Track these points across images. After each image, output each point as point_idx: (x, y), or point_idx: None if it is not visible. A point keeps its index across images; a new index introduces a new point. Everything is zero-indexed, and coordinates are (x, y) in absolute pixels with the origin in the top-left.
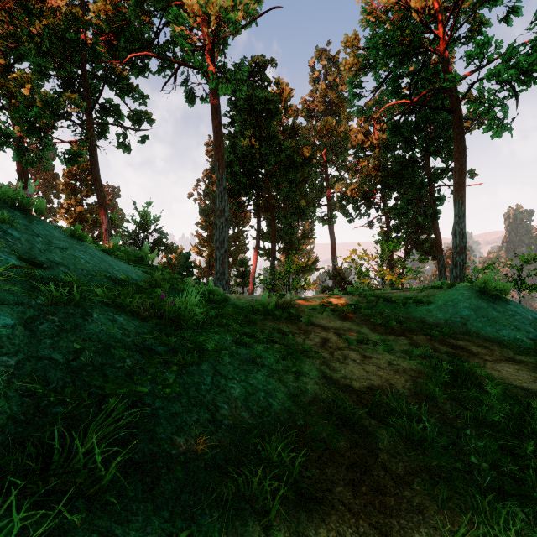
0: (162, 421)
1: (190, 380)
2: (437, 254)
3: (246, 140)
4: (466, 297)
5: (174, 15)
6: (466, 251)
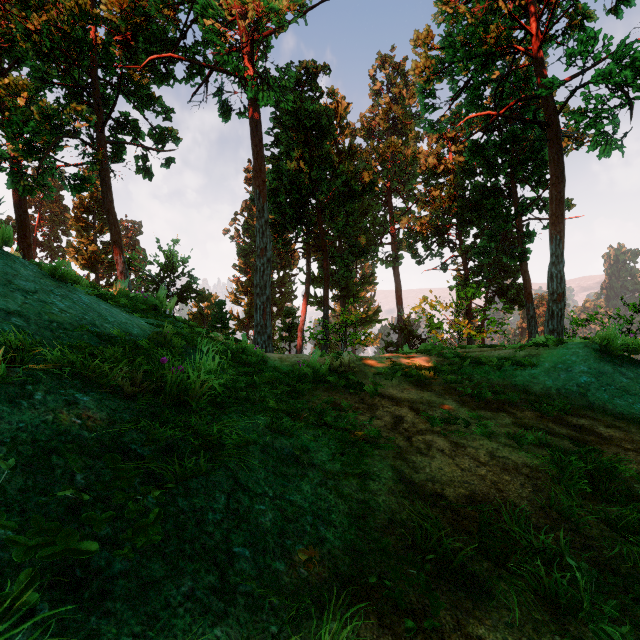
0: (118, 606)
1: (188, 505)
2: (526, 303)
3: (293, 163)
4: (583, 358)
5: (203, 5)
6: (564, 298)
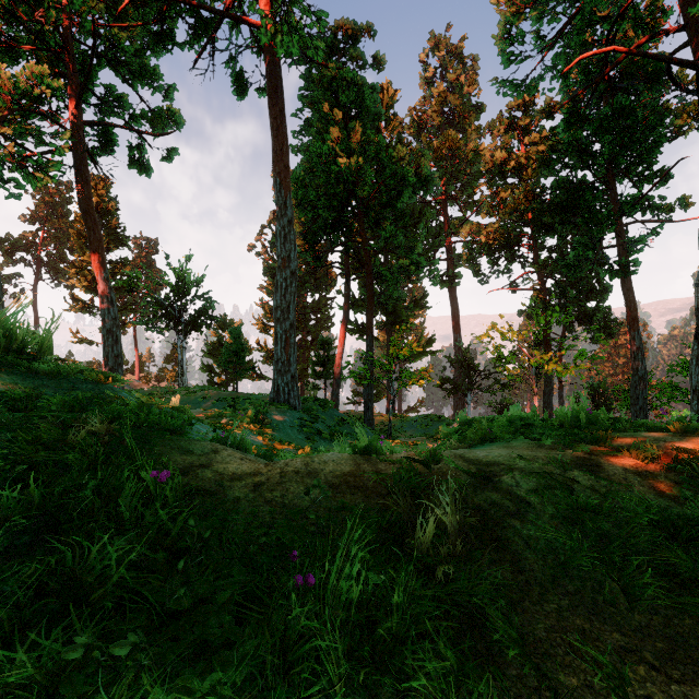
0: None
1: None
2: (630, 330)
3: (326, 144)
4: None
5: None
6: None
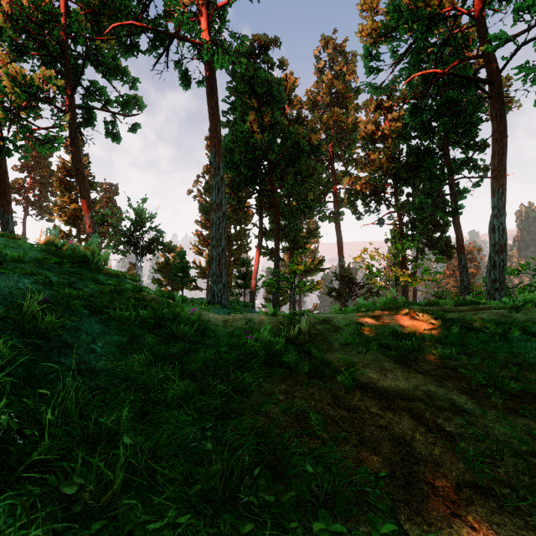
0: None
1: None
2: (458, 253)
3: (246, 124)
4: None
5: None
6: (506, 249)
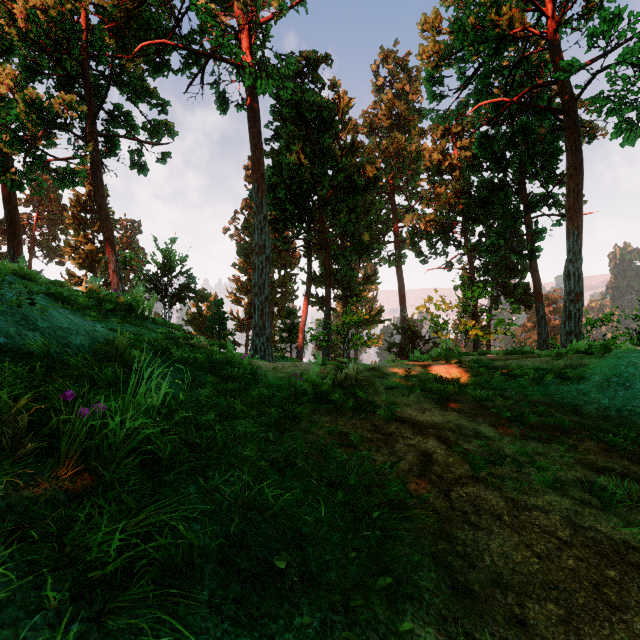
0: None
1: None
2: (536, 302)
3: (293, 156)
4: None
5: None
6: (582, 298)
